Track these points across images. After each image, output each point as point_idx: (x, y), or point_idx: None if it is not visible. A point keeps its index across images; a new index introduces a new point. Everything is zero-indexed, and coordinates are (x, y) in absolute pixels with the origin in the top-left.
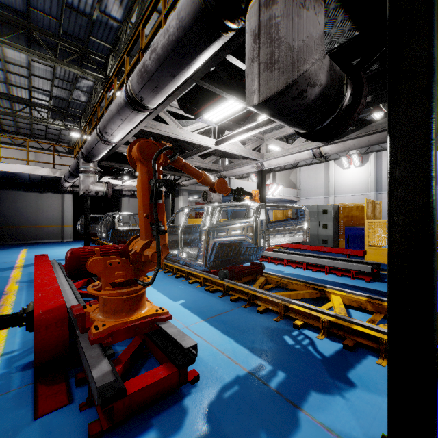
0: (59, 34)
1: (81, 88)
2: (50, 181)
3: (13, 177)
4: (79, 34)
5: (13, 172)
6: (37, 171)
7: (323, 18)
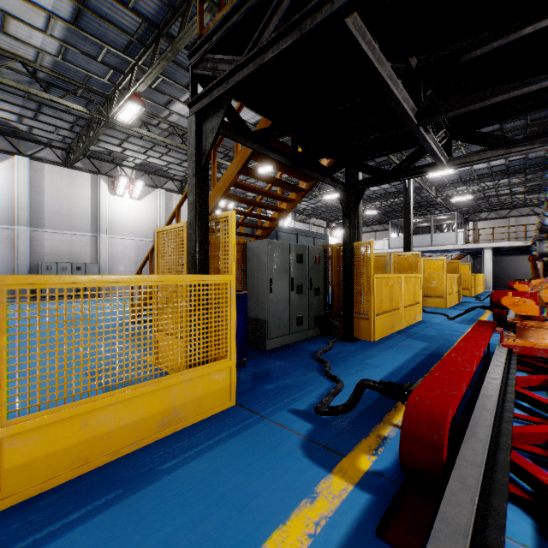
0: (525, 167)
1: (546, 176)
2: (524, 247)
3: (499, 247)
4: (537, 162)
5: (499, 247)
6: (513, 244)
7: (545, 244)
